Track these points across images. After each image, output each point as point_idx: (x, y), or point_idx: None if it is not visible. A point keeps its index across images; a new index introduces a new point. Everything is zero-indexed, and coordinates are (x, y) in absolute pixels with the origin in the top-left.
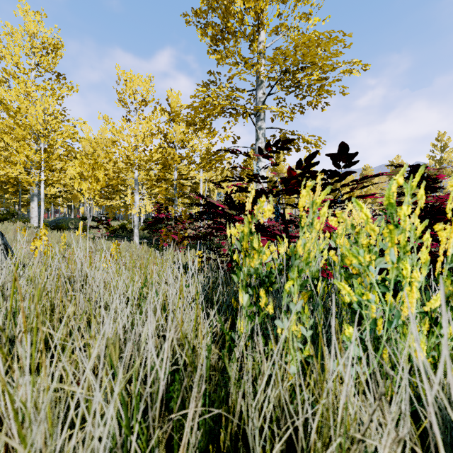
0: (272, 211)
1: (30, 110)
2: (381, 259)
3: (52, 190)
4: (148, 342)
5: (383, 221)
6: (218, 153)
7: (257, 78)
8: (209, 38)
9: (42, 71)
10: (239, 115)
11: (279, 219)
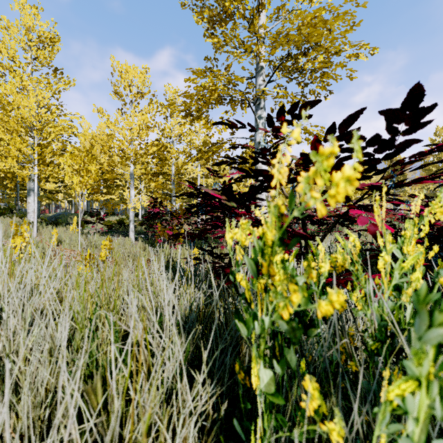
0: (355, 186)
1: (22, 103)
2: None
3: (52, 186)
4: None
5: None
6: (215, 145)
7: (257, 65)
8: (205, 20)
9: (39, 65)
10: (238, 103)
11: None
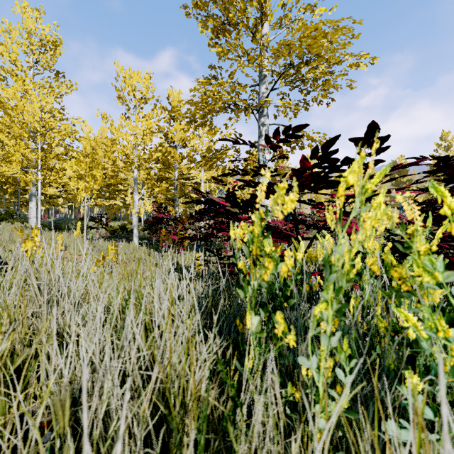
0: (296, 204)
1: (26, 108)
2: (450, 272)
3: (52, 190)
4: (112, 399)
5: (429, 220)
6: (219, 151)
7: (260, 73)
8: (210, 30)
9: (41, 69)
10: (241, 111)
11: (289, 217)
